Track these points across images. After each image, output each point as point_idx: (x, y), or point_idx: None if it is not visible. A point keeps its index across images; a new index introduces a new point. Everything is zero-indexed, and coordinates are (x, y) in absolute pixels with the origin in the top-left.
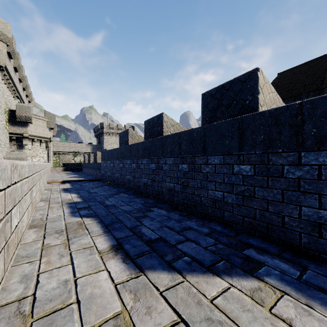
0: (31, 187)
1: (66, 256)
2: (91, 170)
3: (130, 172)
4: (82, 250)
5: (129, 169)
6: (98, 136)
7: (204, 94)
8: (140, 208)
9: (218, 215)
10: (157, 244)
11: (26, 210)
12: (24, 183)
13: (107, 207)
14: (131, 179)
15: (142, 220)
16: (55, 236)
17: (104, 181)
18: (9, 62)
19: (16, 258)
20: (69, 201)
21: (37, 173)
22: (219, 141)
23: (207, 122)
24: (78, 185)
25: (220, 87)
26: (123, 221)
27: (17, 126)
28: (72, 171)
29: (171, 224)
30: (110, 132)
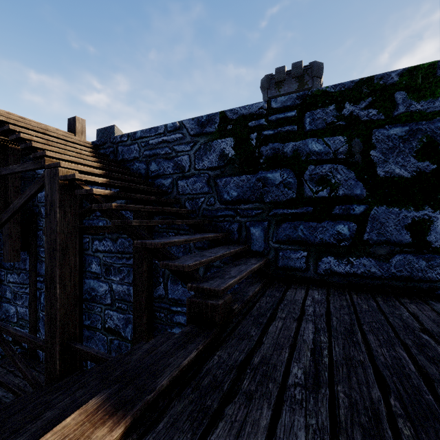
0: None
1: None
2: None
3: None
4: None
5: None
6: None
7: (97, 130)
8: None
9: None
10: None
11: None
12: None
13: None
14: None
15: None
16: None
17: None
18: None
19: None
20: None
21: None
22: None
23: None
24: None
25: (103, 128)
26: None
27: None
28: None
29: None
30: None
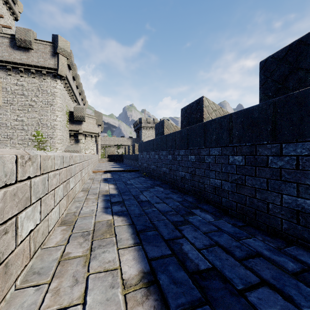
0: (67, 179)
1: (82, 281)
2: (130, 161)
3: (165, 164)
4: (103, 272)
5: (164, 161)
6: (137, 130)
7: (264, 61)
8: (178, 208)
9: (305, 236)
10: (210, 282)
11: (55, 205)
12: (51, 176)
13: (141, 203)
14: (167, 171)
15: (182, 227)
16: (80, 240)
17: (141, 172)
18: (69, 72)
19: (28, 273)
20: (105, 193)
21: (76, 164)
22: (307, 118)
23: (270, 98)
24: (117, 175)
25: (295, 44)
26: (159, 227)
27: (74, 125)
28: (115, 161)
29: (224, 241)
30: (147, 126)
